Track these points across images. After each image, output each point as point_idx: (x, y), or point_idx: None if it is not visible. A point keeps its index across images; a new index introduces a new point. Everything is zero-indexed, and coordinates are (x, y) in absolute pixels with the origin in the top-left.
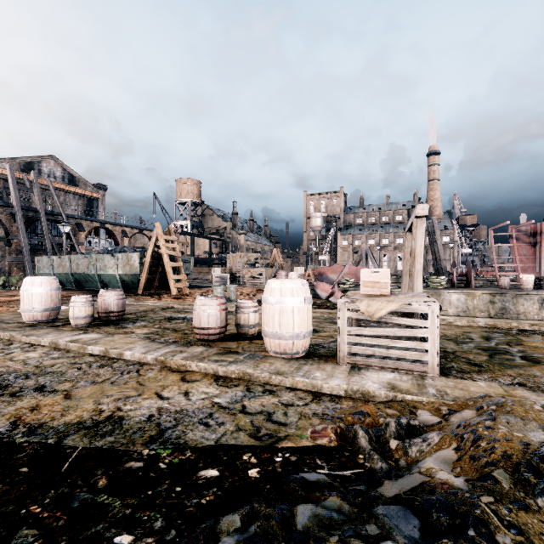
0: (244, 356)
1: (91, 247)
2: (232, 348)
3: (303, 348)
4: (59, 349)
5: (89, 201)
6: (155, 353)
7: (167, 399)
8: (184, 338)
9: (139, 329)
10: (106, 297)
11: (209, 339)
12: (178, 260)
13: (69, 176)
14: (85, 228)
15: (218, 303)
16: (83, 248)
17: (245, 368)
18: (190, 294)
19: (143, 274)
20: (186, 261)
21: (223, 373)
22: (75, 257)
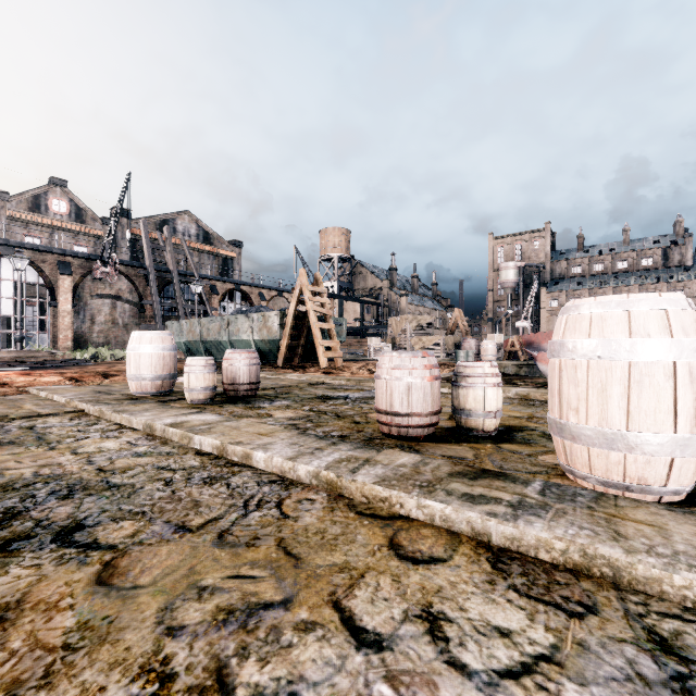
0: (536, 489)
1: (225, 314)
2: (467, 458)
3: (694, 477)
4: (154, 438)
5: (224, 261)
6: (312, 460)
7: (378, 650)
8: (356, 431)
9: (280, 411)
10: (233, 360)
11: (408, 436)
12: (329, 320)
13: (203, 233)
14: (219, 290)
15: (425, 365)
16: (217, 315)
17: (584, 537)
18: (344, 368)
19: (283, 339)
20: (338, 323)
21: (504, 541)
22: (205, 321)
